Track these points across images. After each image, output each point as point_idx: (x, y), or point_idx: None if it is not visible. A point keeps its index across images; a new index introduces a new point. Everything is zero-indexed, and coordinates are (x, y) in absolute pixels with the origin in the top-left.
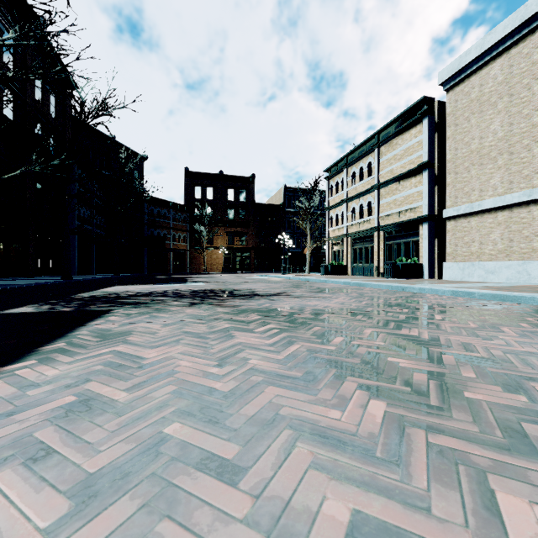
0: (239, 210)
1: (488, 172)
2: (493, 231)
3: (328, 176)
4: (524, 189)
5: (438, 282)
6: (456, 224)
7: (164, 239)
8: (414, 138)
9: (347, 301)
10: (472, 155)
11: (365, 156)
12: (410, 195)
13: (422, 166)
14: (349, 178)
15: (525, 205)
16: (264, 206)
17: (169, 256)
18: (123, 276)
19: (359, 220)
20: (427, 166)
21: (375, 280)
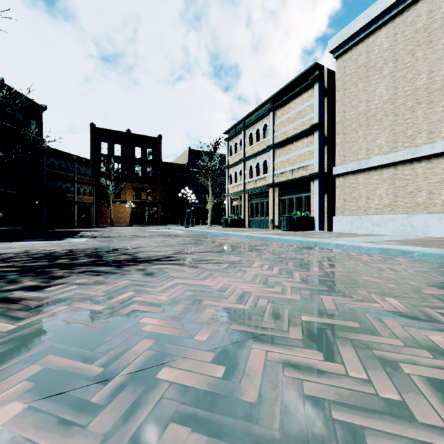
0: (147, 167)
1: (375, 133)
2: (379, 187)
3: (227, 138)
4: (408, 148)
5: (336, 235)
6: (344, 180)
7: (67, 192)
8: (306, 102)
9: (269, 272)
10: (360, 116)
11: (261, 119)
12: (302, 154)
13: (313, 127)
14: (246, 139)
15: (409, 163)
16: (170, 165)
17: (72, 209)
18: (3, 230)
19: (256, 177)
20: (318, 127)
21: (274, 233)
